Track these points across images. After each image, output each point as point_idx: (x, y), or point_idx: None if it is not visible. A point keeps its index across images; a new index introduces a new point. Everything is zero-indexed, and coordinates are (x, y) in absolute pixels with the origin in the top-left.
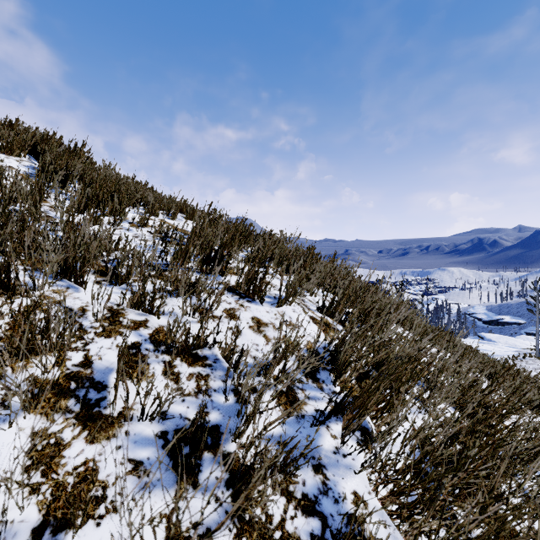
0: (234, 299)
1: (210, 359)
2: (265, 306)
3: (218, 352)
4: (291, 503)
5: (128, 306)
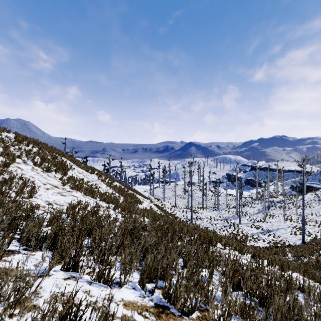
0: (25, 147)
1: (22, 150)
2: (29, 148)
3: (23, 150)
4: (30, 156)
5: (11, 146)
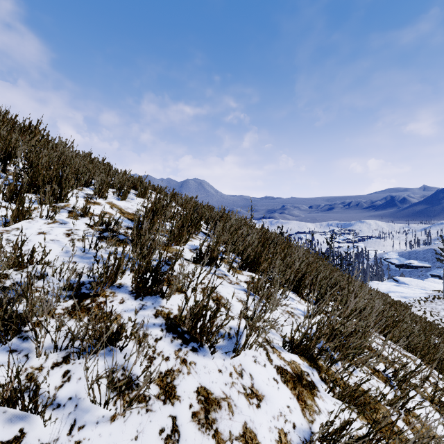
0: (173, 347)
1: None
2: (216, 358)
3: None
4: None
5: None
